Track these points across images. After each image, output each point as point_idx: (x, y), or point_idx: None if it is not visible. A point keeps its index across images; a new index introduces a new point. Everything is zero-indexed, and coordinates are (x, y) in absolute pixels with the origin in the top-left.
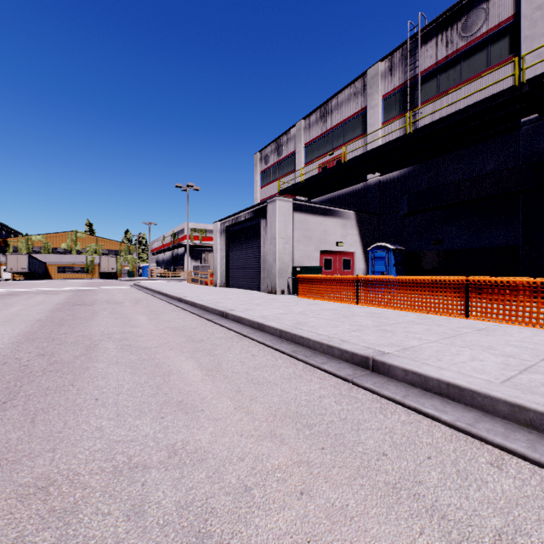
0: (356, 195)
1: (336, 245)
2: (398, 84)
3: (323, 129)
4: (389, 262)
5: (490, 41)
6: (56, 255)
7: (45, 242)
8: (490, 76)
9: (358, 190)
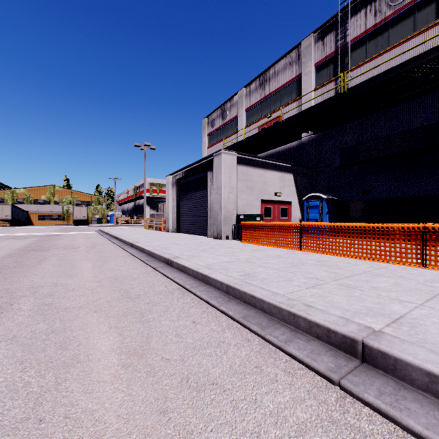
0: (291, 151)
1: (275, 195)
2: (329, 52)
3: (262, 95)
4: (323, 210)
5: (416, 8)
6: (37, 205)
7: (27, 194)
8: (417, 40)
9: (293, 148)
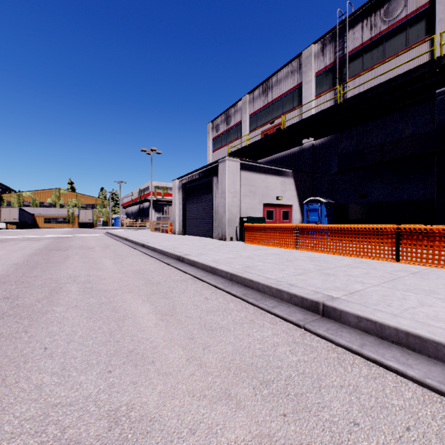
0: (293, 157)
1: (276, 199)
2: (329, 63)
3: (265, 102)
4: (322, 213)
5: (408, 24)
6: (43, 208)
7: (33, 197)
8: (408, 54)
9: (294, 153)
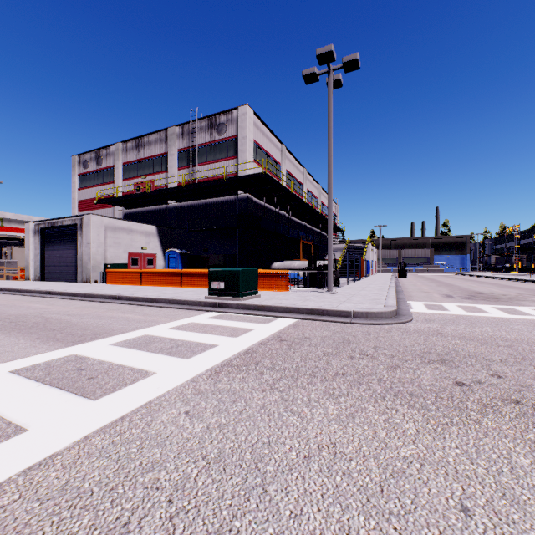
0: (162, 212)
1: (141, 249)
2: (186, 146)
3: (138, 157)
4: (178, 261)
5: (228, 143)
6: None
7: None
8: (228, 162)
9: (163, 210)
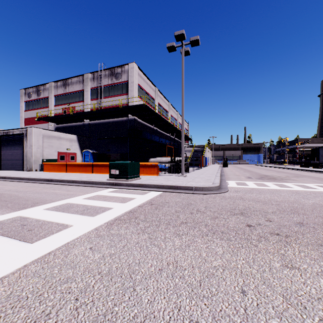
0: (80, 127)
1: (66, 149)
2: (96, 86)
3: (64, 91)
4: (90, 157)
5: (122, 85)
6: None
7: None
8: (122, 97)
9: (81, 125)
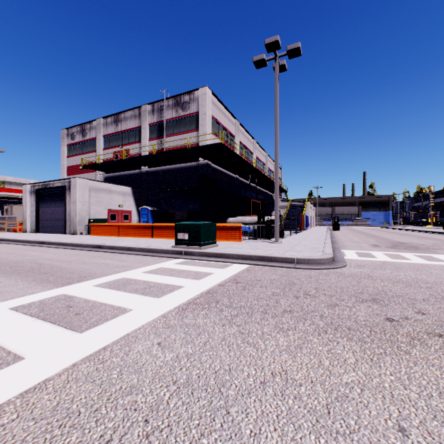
0: (136, 176)
1: (119, 206)
2: (156, 121)
3: (116, 130)
4: (149, 216)
5: (191, 118)
6: None
7: None
8: (190, 134)
9: (137, 174)
